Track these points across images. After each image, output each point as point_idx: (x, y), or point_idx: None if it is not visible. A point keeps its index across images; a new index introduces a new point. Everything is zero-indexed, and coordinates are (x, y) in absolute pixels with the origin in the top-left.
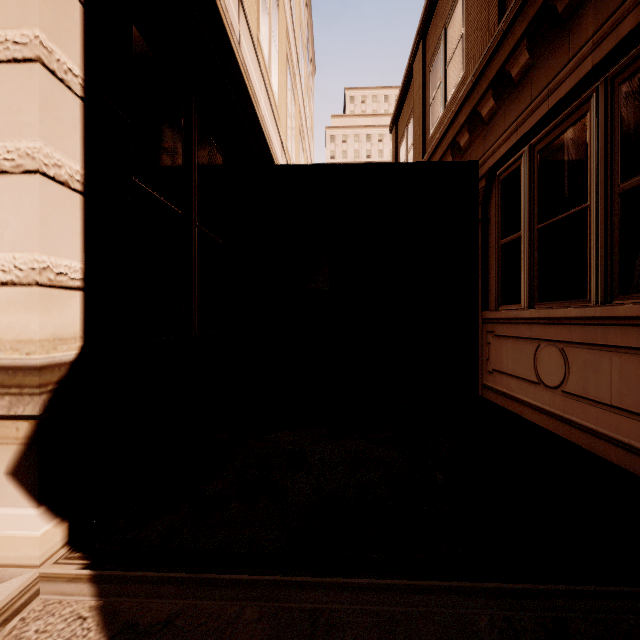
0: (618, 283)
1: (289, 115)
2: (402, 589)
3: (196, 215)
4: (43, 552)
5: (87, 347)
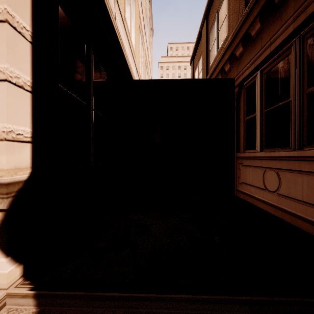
0: (306, 139)
1: (140, 55)
2: (199, 301)
3: (93, 104)
4: (9, 281)
5: (34, 172)
